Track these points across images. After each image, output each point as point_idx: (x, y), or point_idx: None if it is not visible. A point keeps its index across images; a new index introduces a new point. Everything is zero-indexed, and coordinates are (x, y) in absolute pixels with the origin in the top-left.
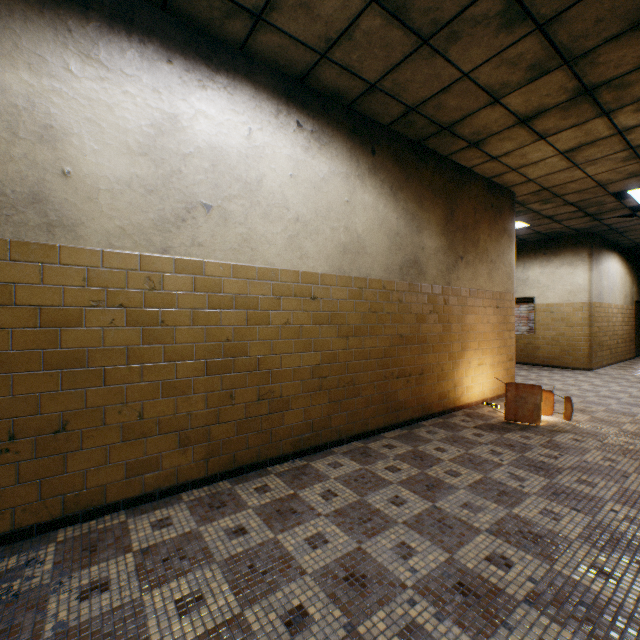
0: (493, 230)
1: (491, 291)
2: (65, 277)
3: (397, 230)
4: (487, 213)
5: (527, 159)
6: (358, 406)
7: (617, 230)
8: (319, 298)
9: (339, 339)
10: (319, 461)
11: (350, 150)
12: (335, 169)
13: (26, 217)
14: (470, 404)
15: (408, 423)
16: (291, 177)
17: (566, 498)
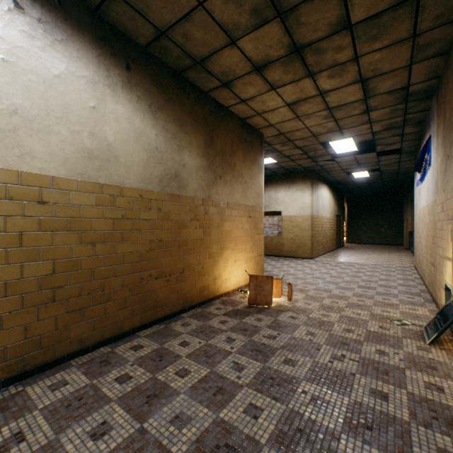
0: (247, 159)
1: (245, 204)
2: None
3: (157, 145)
4: (242, 145)
5: (266, 106)
6: (109, 311)
7: (326, 170)
8: (52, 203)
9: (82, 246)
10: (41, 383)
11: (98, 57)
12: (76, 70)
13: None
14: (228, 292)
15: (169, 317)
16: (4, 61)
17: (271, 385)
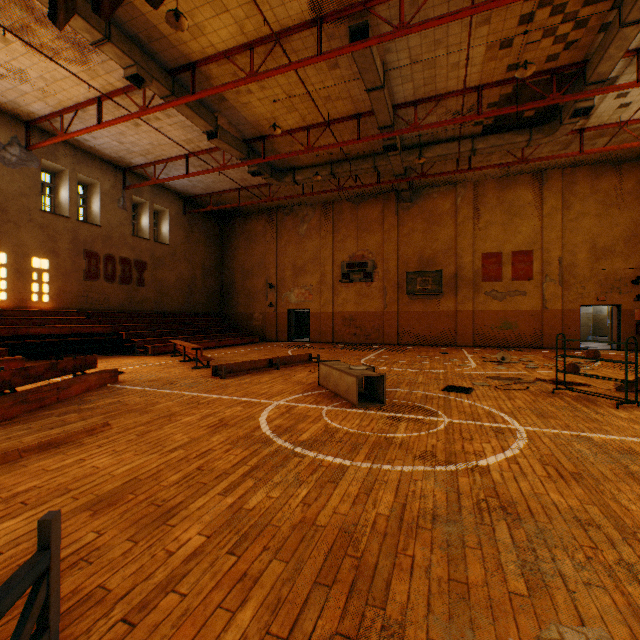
0: None
1: None
2: (601, 317)
3: None
4: None
5: None
6: None
7: None
8: None
9: None
10: None
11: None
12: None
13: (598, 312)
14: None
15: None
16: None
17: None
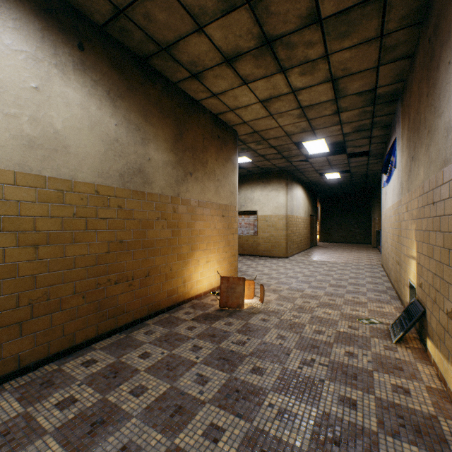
0: (220, 156)
1: (218, 203)
2: None
3: (117, 136)
4: (215, 142)
5: (239, 102)
6: (56, 322)
7: (300, 170)
8: None
9: (21, 248)
10: None
11: (42, 30)
12: (13, 43)
13: None
14: (199, 295)
15: (131, 325)
16: None
17: (236, 399)
